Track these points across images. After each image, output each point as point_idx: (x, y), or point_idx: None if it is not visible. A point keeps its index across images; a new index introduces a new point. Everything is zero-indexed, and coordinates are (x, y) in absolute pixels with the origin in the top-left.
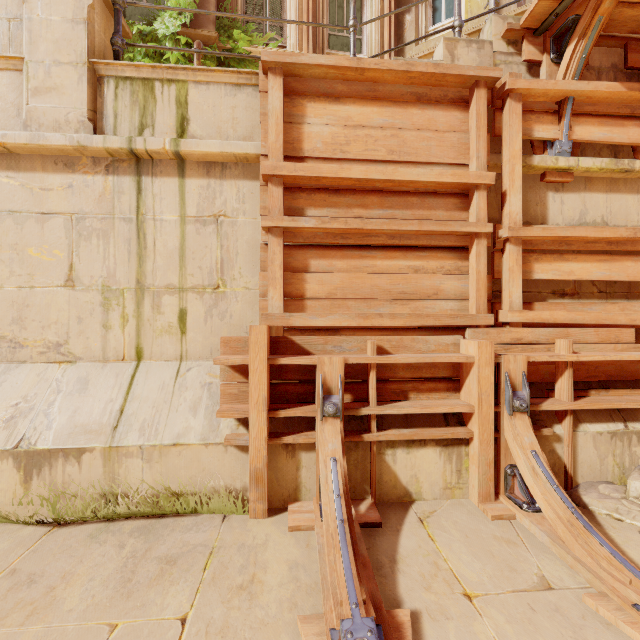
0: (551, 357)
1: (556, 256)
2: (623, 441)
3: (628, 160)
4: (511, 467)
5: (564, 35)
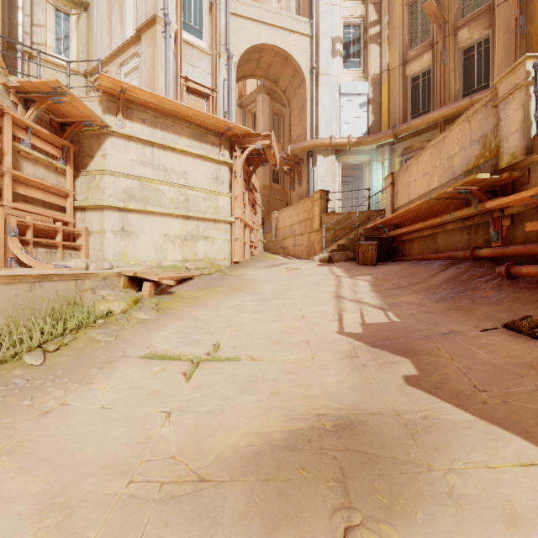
0: (26, 220)
1: (26, 186)
2: (50, 255)
3: (52, 159)
4: (11, 258)
5: (29, 101)
